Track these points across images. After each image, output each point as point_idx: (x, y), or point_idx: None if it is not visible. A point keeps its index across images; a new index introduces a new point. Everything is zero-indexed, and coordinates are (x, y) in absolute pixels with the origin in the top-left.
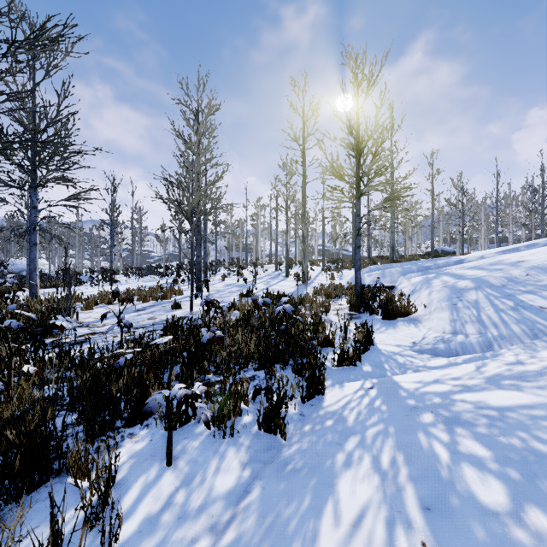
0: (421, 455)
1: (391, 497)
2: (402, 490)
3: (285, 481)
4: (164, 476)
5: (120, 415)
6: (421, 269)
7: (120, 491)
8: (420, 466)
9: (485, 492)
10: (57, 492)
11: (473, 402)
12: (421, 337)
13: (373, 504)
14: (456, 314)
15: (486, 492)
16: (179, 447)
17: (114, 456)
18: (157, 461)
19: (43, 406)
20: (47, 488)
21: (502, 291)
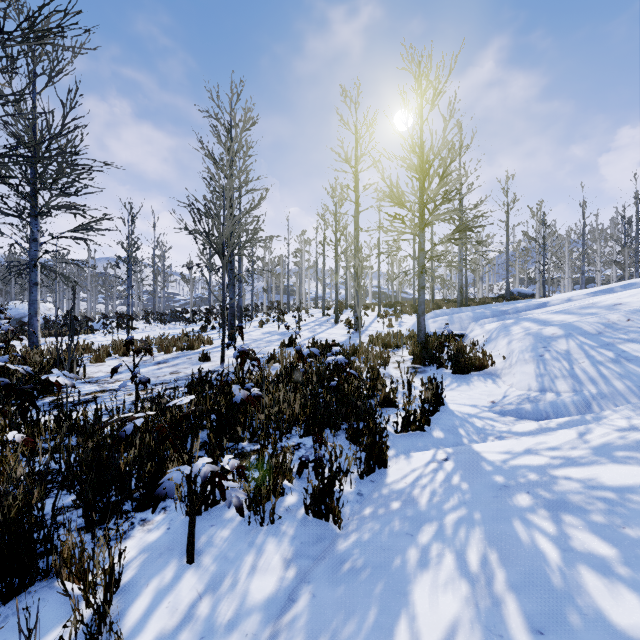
0: (521, 552)
1: (486, 613)
2: (500, 603)
3: (342, 586)
4: (184, 578)
5: (129, 496)
6: (497, 314)
7: (125, 598)
8: (521, 568)
9: (618, 610)
10: (43, 601)
11: (582, 481)
12: (502, 395)
13: (463, 623)
14: (544, 368)
15: (619, 610)
16: (205, 537)
17: (119, 553)
18: (176, 556)
19: (27, 486)
20: (30, 595)
21: (598, 339)
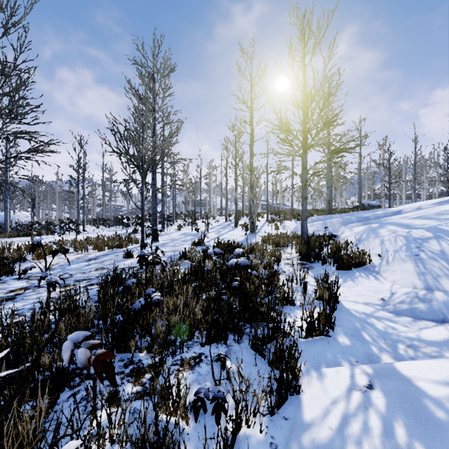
0: None
1: None
2: None
3: None
4: None
5: None
6: (361, 219)
7: None
8: None
9: None
10: None
11: None
12: (388, 292)
13: None
14: (423, 267)
15: None
16: None
17: None
18: None
19: None
20: None
21: None
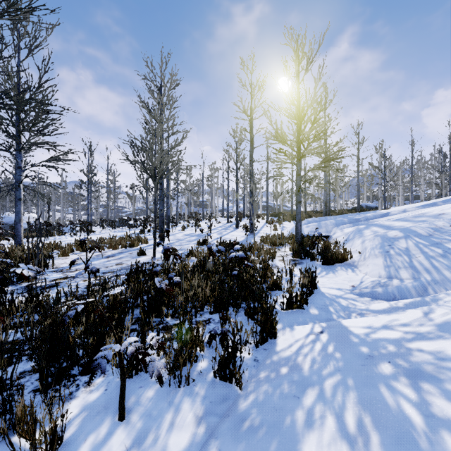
0: (390, 416)
1: None
2: None
3: (243, 443)
4: (115, 434)
5: (77, 362)
6: (352, 221)
7: None
8: (392, 432)
9: None
10: None
11: (432, 353)
12: (359, 281)
13: None
14: (390, 261)
15: None
16: (134, 397)
17: (61, 415)
18: (110, 414)
19: None
20: None
21: (429, 239)
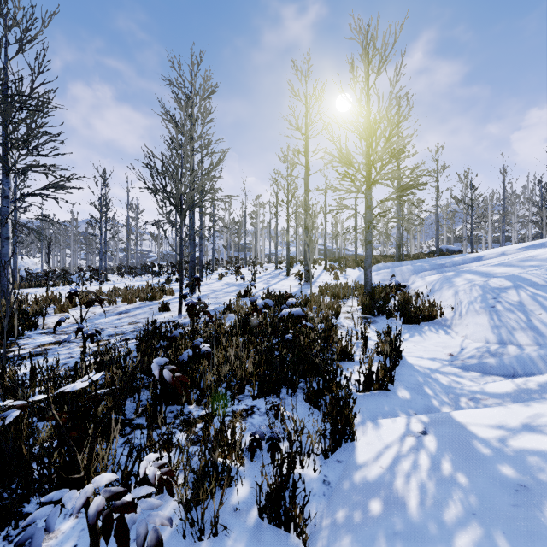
0: None
1: None
2: None
3: None
4: None
5: (35, 491)
6: (435, 267)
7: None
8: None
9: None
10: None
11: None
12: (458, 347)
13: None
14: (498, 319)
15: None
16: None
17: None
18: None
19: None
20: None
21: None
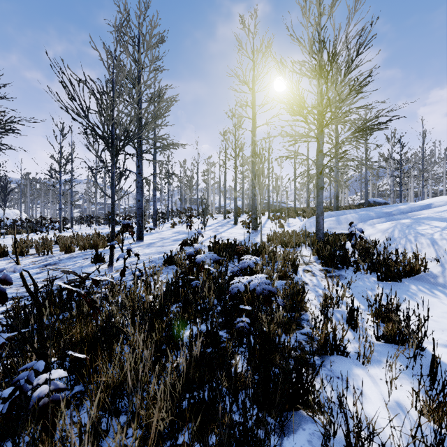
0: None
1: None
2: None
3: None
4: None
5: None
6: (381, 215)
7: None
8: None
9: None
10: None
11: None
12: None
13: None
14: None
15: None
16: None
17: None
18: None
19: None
20: None
21: None
